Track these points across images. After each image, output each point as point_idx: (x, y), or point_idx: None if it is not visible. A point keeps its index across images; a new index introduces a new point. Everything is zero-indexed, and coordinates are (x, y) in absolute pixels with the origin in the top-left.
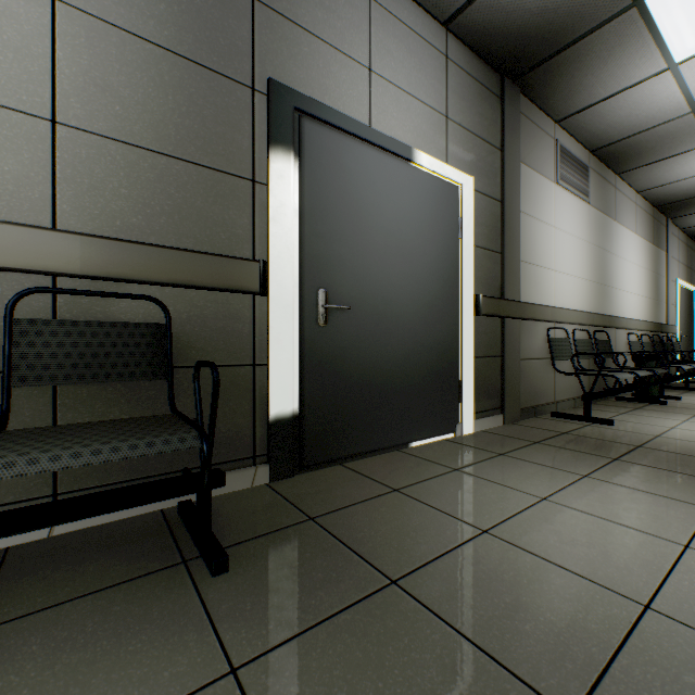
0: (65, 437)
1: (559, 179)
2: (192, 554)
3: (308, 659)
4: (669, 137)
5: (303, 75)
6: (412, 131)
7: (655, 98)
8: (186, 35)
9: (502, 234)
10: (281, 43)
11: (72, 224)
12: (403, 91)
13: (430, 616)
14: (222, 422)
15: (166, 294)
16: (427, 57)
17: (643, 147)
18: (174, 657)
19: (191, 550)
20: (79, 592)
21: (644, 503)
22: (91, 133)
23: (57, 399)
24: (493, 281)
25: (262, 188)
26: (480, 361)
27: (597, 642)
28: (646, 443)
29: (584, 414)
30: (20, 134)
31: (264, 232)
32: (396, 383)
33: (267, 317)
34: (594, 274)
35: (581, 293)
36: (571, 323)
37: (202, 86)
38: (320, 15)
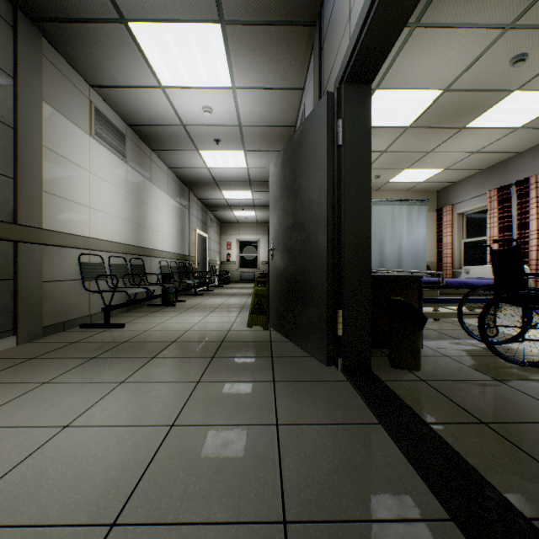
0: None
1: (95, 134)
2: None
3: None
4: (175, 136)
5: None
6: None
7: (159, 104)
8: None
9: (16, 160)
10: None
11: None
12: None
13: None
14: None
15: None
16: None
17: (162, 136)
18: None
19: None
20: None
21: (74, 394)
22: None
23: None
24: (2, 204)
25: None
26: None
27: None
28: (133, 338)
29: (106, 322)
30: None
31: None
32: None
33: None
34: (132, 216)
35: (120, 229)
36: (108, 251)
37: None
38: None
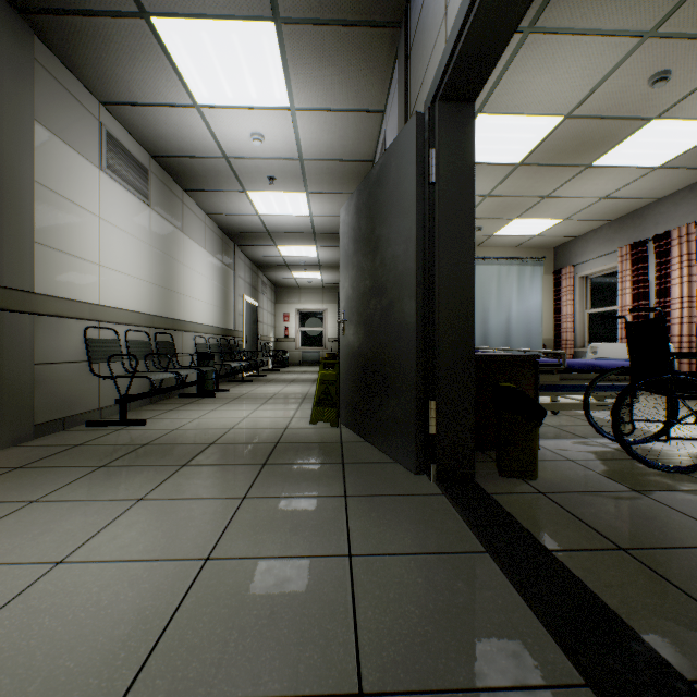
0: None
1: (107, 167)
2: None
3: None
4: (215, 172)
5: None
6: None
7: (193, 129)
8: None
9: None
10: None
11: None
12: None
13: None
14: None
15: None
16: None
17: (198, 172)
18: None
19: None
20: None
21: (73, 517)
22: None
23: None
24: None
25: None
26: None
27: None
28: (157, 439)
29: (121, 418)
30: None
31: None
32: None
33: None
34: (158, 277)
35: (141, 294)
36: (124, 323)
37: None
38: None
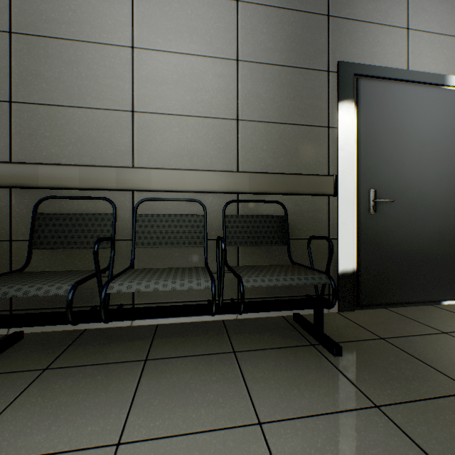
0: (261, 271)
1: None
2: (314, 342)
3: (426, 416)
4: None
5: (358, 51)
6: (443, 62)
7: None
8: (292, 54)
9: None
10: (345, 37)
11: (244, 168)
12: (435, 34)
13: None
14: None
15: (283, 199)
16: None
17: None
18: (336, 389)
19: (312, 339)
20: (267, 346)
21: None
22: (251, 121)
23: (238, 253)
24: None
25: (333, 130)
26: None
27: None
28: None
29: None
30: (225, 129)
31: (334, 157)
32: (430, 255)
33: (336, 209)
34: None
35: None
36: None
37: (300, 79)
38: (370, 7)
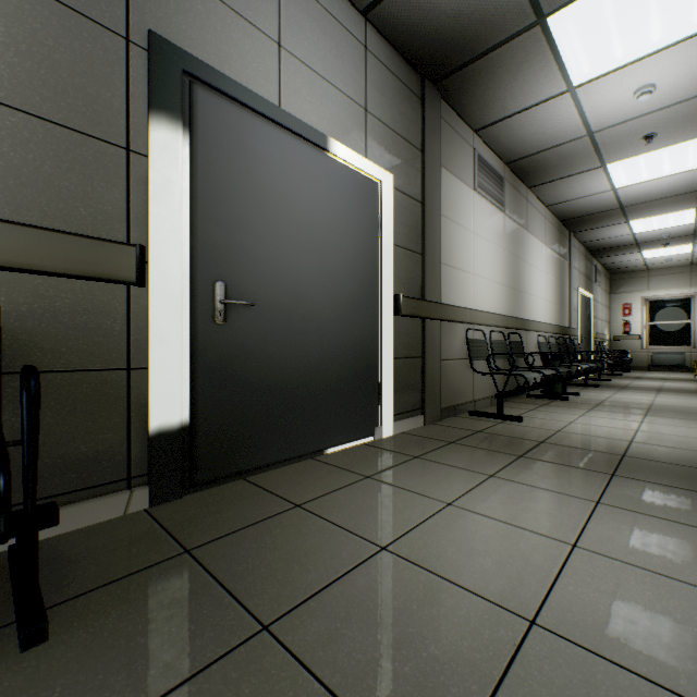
0: None
1: (477, 187)
2: (4, 620)
3: None
4: (570, 156)
5: (196, 35)
6: (328, 119)
7: (558, 118)
8: None
9: (423, 235)
10: None
11: None
12: (318, 75)
13: (298, 670)
14: (82, 440)
15: None
16: (345, 43)
17: (549, 164)
18: None
19: (5, 613)
20: None
21: (541, 501)
22: None
23: None
24: (414, 282)
25: (140, 159)
26: (401, 362)
27: (479, 677)
28: (548, 438)
29: (498, 412)
30: None
31: (143, 212)
32: (310, 387)
33: (147, 312)
34: (509, 279)
35: (497, 297)
36: (488, 325)
37: (52, 23)
38: None
